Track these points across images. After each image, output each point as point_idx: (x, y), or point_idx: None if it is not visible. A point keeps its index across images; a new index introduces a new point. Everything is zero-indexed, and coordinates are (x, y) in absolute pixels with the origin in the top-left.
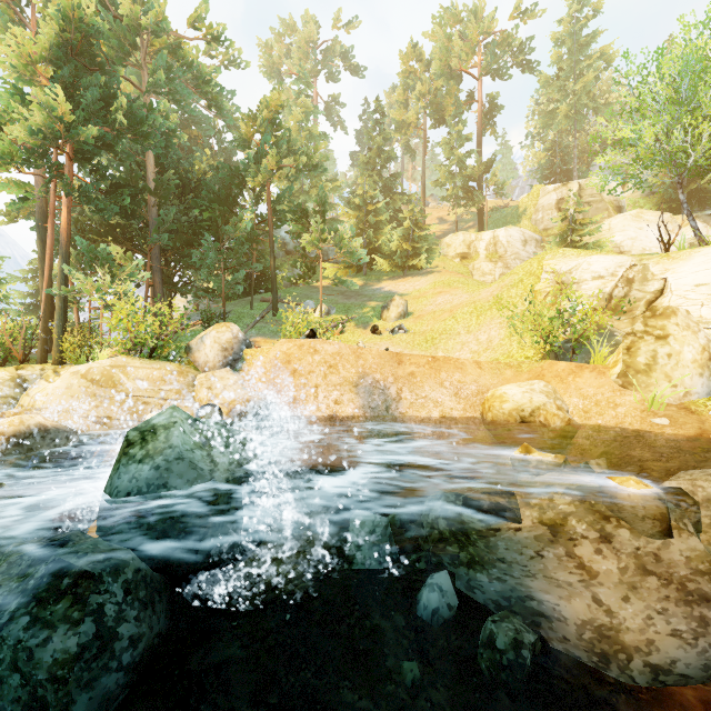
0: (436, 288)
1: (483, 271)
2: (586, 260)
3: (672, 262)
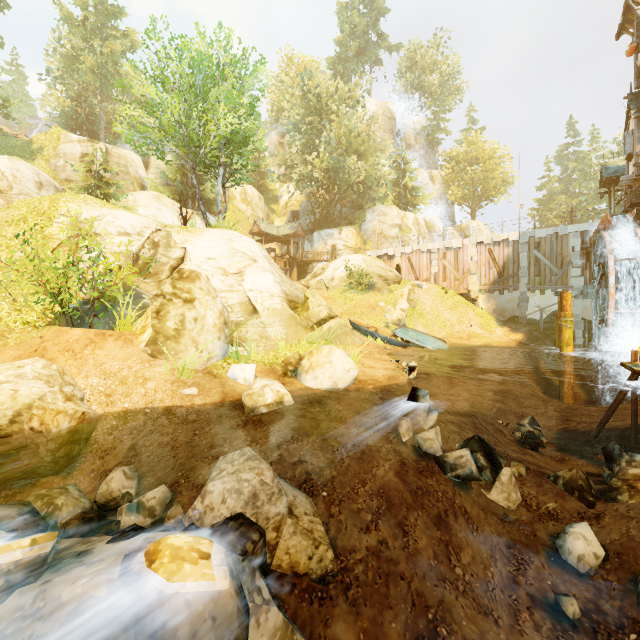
0: None
1: None
2: (111, 212)
3: (190, 235)
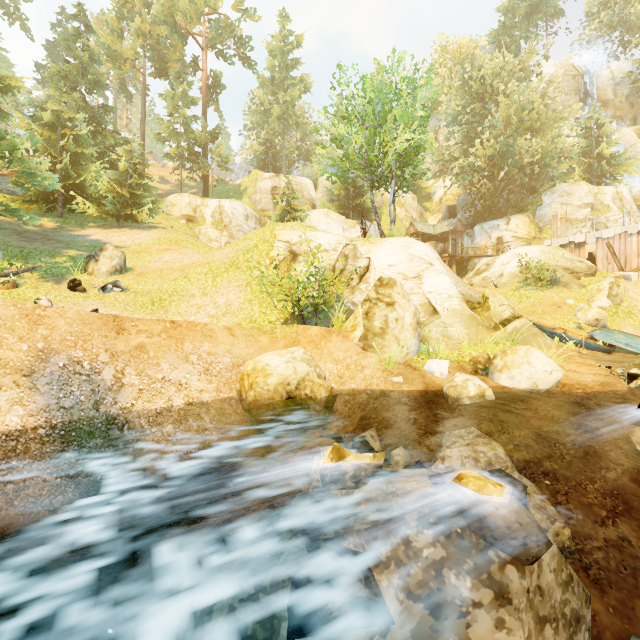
0: (161, 244)
1: (210, 237)
2: (313, 234)
3: (372, 246)
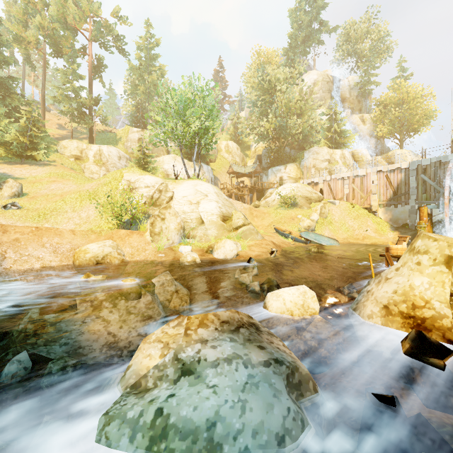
0: (51, 177)
1: (92, 171)
2: (143, 177)
3: (176, 185)
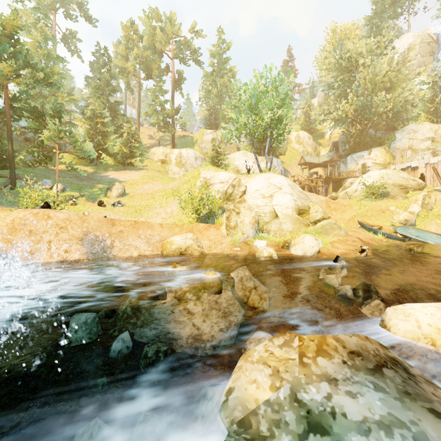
0: (144, 179)
1: (174, 172)
2: (217, 173)
3: (249, 179)
